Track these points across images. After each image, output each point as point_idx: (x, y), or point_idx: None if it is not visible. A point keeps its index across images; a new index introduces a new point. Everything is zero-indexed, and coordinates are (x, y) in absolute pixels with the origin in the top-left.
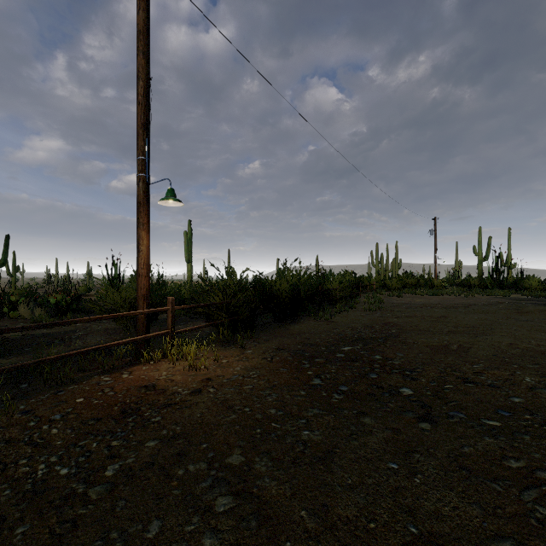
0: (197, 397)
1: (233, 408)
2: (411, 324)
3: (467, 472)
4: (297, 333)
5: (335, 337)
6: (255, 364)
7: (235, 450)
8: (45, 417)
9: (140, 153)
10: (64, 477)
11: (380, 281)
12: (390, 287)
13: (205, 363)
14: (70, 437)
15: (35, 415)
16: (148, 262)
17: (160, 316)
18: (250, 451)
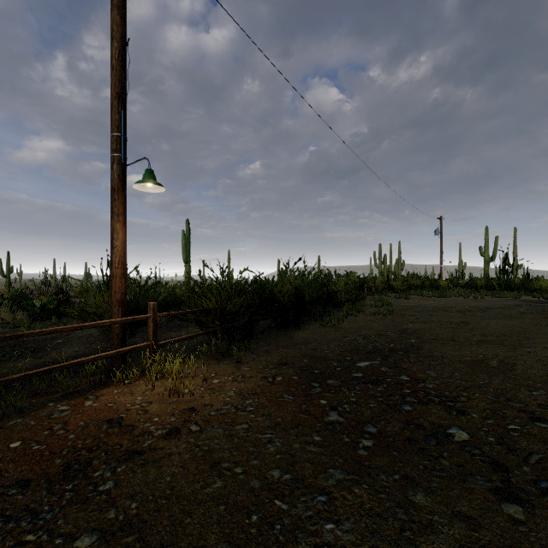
0: (172, 444)
1: (219, 466)
2: (431, 332)
3: None
4: (302, 343)
5: (346, 347)
6: (253, 387)
7: None
8: None
9: (114, 128)
10: None
11: (385, 282)
12: (395, 288)
13: (189, 387)
14: None
15: None
16: (124, 260)
17: None
18: None
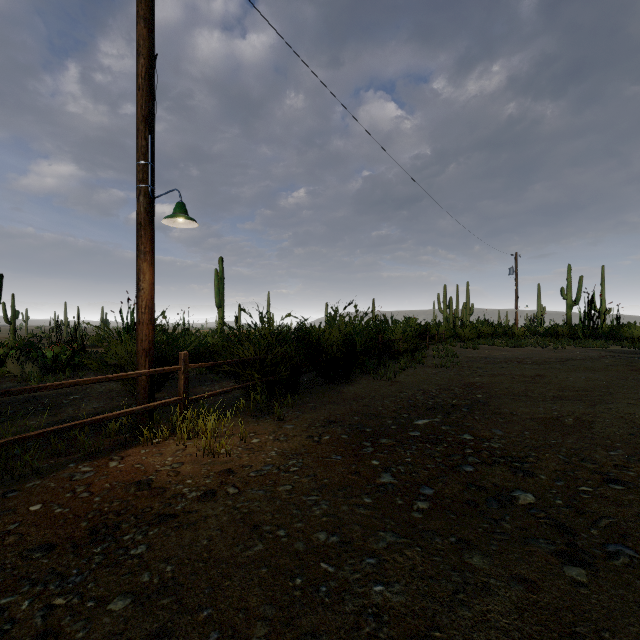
0: (208, 507)
1: (260, 529)
2: (500, 386)
3: None
4: (352, 399)
5: (403, 404)
6: (297, 446)
7: (256, 625)
8: None
9: (140, 155)
10: None
11: (451, 329)
12: (462, 336)
13: (225, 447)
14: None
15: None
16: (151, 304)
17: None
18: (282, 630)
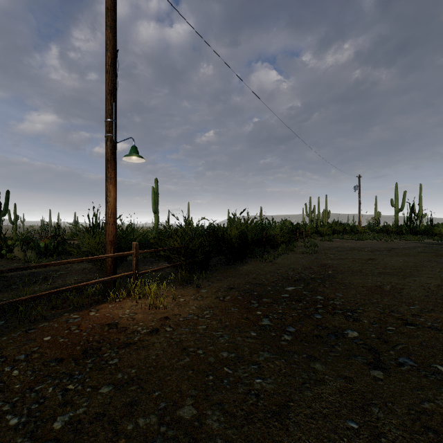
0: (154, 338)
1: (187, 350)
2: (345, 266)
3: (434, 435)
4: (245, 274)
5: (279, 277)
6: (209, 303)
7: (186, 399)
8: (11, 357)
9: (108, 115)
10: (12, 429)
11: (314, 228)
12: (321, 233)
13: (163, 303)
14: (29, 379)
15: (2, 354)
16: (114, 211)
17: (130, 258)
18: (202, 402)
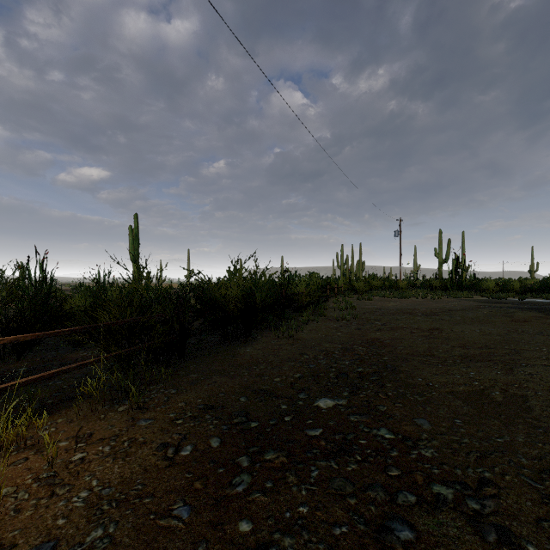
0: None
1: None
2: (403, 343)
3: None
4: (246, 365)
5: (303, 371)
6: (133, 474)
7: None
8: None
9: None
10: None
11: (348, 283)
12: (357, 289)
13: None
14: None
15: None
16: None
17: None
18: None
